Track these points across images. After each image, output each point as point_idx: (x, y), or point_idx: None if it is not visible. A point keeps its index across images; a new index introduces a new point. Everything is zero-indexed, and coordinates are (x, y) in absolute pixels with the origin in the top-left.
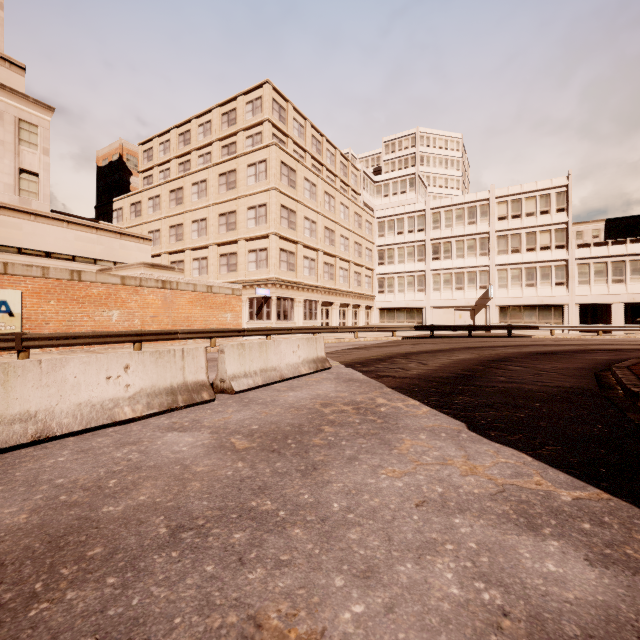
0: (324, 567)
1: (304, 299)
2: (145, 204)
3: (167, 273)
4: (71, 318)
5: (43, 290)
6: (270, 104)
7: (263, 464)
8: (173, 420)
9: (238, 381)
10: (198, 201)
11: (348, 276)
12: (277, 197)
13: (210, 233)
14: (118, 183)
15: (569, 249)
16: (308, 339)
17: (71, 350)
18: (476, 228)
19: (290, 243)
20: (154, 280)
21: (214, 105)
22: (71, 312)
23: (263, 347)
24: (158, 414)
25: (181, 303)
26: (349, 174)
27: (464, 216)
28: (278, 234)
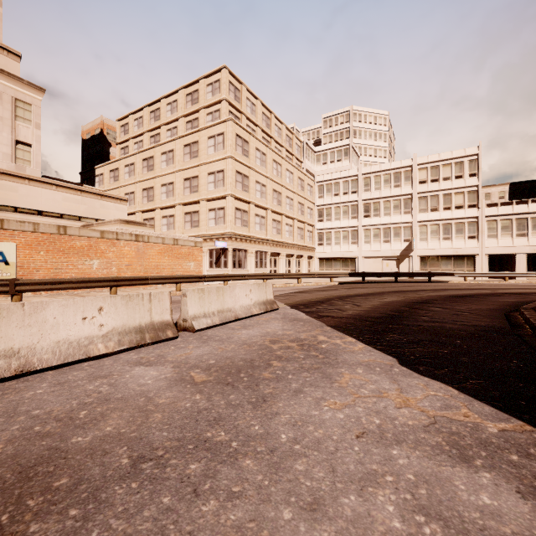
0: (273, 499)
1: (255, 250)
2: (122, 170)
3: (140, 228)
4: (58, 266)
5: (34, 242)
6: (227, 86)
7: (218, 396)
8: (141, 355)
9: (198, 321)
10: (166, 168)
11: (293, 231)
12: (233, 164)
13: (176, 195)
14: (100, 153)
15: (480, 208)
16: (259, 284)
17: (58, 293)
18: (401, 190)
19: (244, 203)
20: (129, 234)
21: (180, 87)
22: (58, 261)
23: (220, 291)
24: (128, 350)
25: (151, 254)
26: (293, 145)
27: (390, 180)
28: (234, 195)
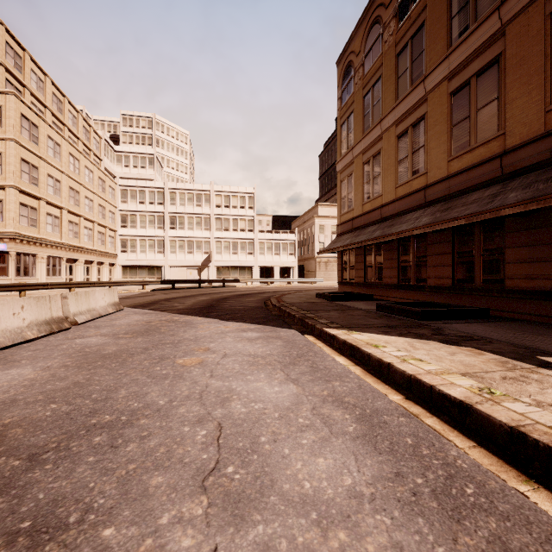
0: (200, 343)
1: (47, 255)
2: None
3: None
4: None
5: None
6: (3, 46)
7: (150, 337)
8: (62, 337)
9: (78, 317)
10: None
11: (93, 235)
12: (17, 149)
13: None
14: None
15: (255, 233)
16: (109, 289)
17: None
18: (202, 210)
19: (32, 198)
20: None
21: None
22: None
23: (87, 295)
24: (44, 336)
25: None
26: (92, 139)
27: (194, 199)
28: (18, 188)
